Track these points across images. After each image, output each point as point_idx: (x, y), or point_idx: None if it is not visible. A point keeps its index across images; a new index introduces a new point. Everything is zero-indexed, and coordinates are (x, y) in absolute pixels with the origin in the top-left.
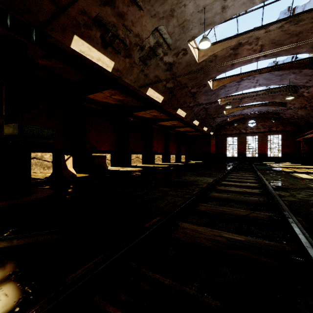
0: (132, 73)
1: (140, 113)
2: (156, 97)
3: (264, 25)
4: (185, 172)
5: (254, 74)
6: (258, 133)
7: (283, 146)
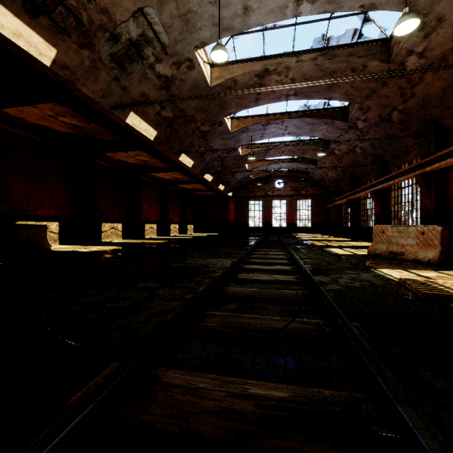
0: (97, 79)
1: (117, 155)
2: (144, 130)
3: (296, 52)
4: (190, 251)
5: (282, 117)
6: (286, 197)
7: (313, 214)
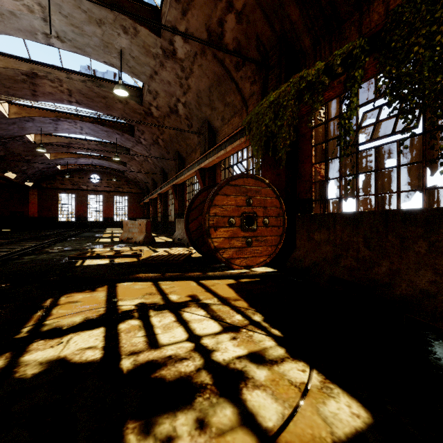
0: None
1: None
2: None
3: (66, 69)
4: None
5: (74, 118)
6: (103, 192)
7: (129, 210)
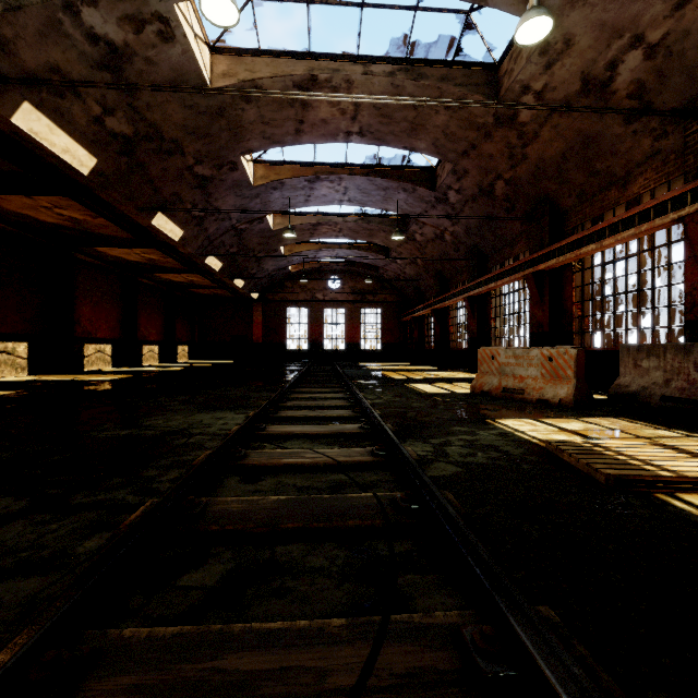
0: None
1: (9, 201)
2: (63, 149)
3: (363, 57)
4: (167, 396)
5: (340, 171)
6: (345, 303)
7: (384, 330)
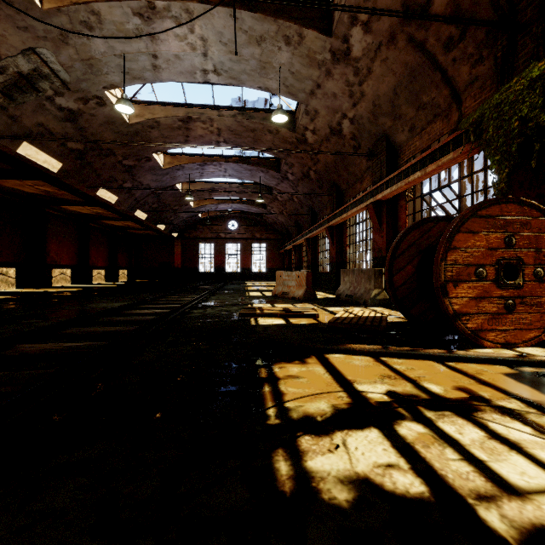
0: None
1: (7, 182)
2: (43, 161)
3: (217, 106)
4: (102, 297)
5: (219, 160)
6: (240, 240)
7: (268, 259)
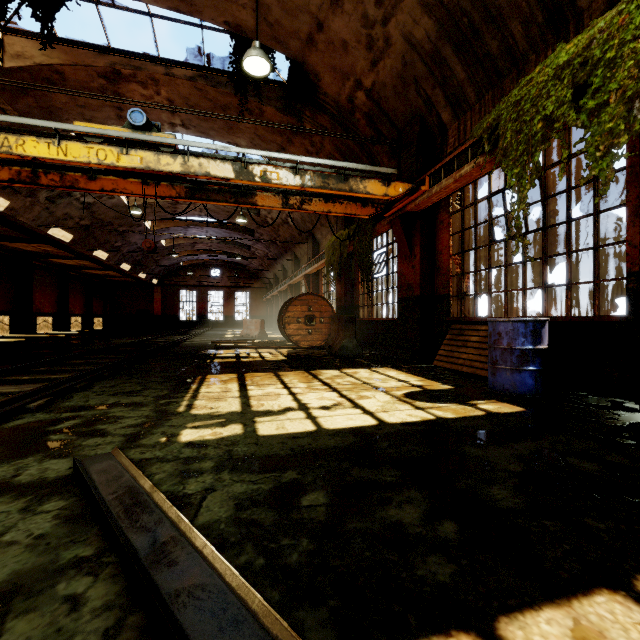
0: (33, 211)
1: (14, 244)
2: (62, 236)
3: None
4: (111, 338)
5: (201, 225)
6: (224, 288)
7: (252, 307)
